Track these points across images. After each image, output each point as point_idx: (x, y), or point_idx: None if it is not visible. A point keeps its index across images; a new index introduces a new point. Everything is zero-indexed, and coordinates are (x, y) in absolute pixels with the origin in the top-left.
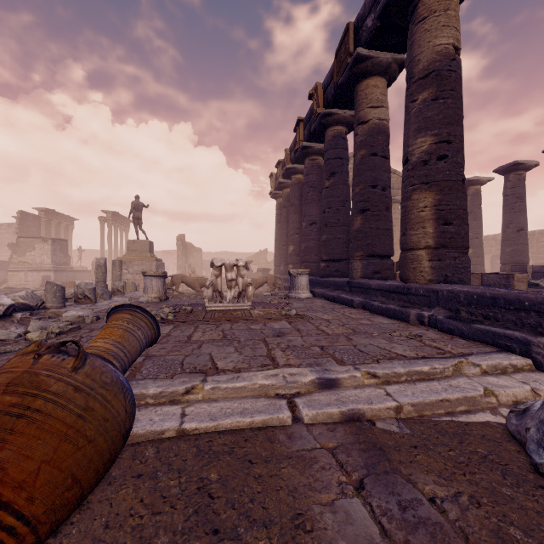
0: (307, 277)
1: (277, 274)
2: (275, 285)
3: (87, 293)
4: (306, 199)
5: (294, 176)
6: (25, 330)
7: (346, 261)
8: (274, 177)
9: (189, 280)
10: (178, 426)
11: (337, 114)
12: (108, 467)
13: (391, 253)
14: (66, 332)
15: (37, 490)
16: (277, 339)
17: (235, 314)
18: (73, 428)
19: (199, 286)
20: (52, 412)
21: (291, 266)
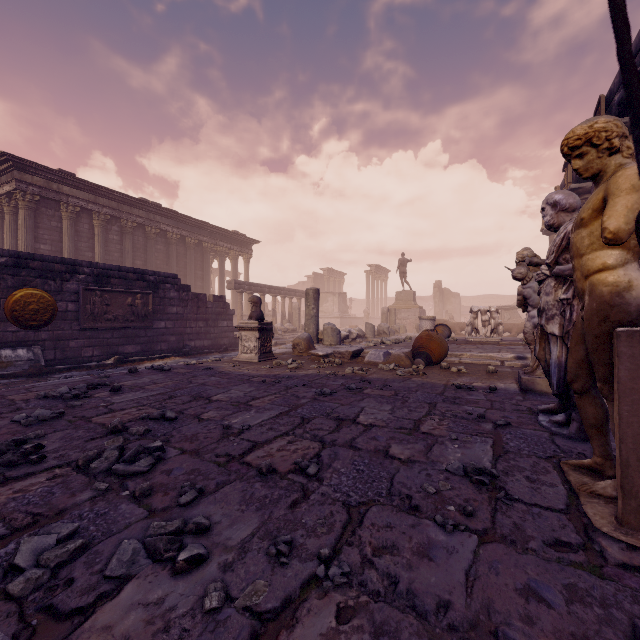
0: None
1: None
2: None
3: (385, 330)
4: None
5: None
6: (381, 341)
7: None
8: None
9: (450, 324)
10: (459, 360)
11: None
12: (444, 357)
13: None
14: (397, 343)
15: (436, 352)
16: (507, 349)
17: (486, 342)
18: (439, 344)
19: (459, 329)
20: (435, 340)
21: None
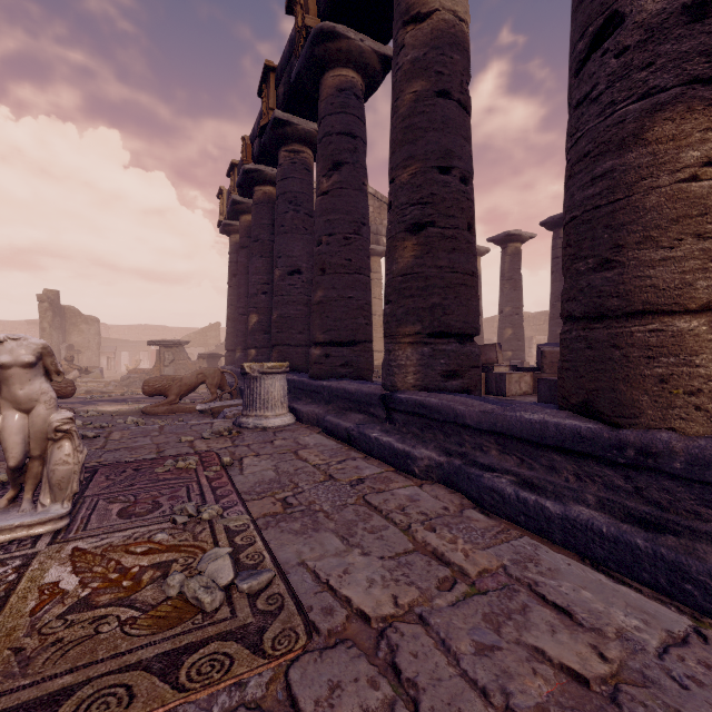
0: (283, 379)
1: (231, 365)
2: (223, 387)
3: None
4: (281, 224)
5: (260, 187)
6: None
7: (363, 345)
8: (226, 195)
9: None
10: None
11: (346, 38)
12: None
13: (478, 330)
14: None
15: None
16: None
17: None
18: None
19: None
20: None
21: (255, 352)
